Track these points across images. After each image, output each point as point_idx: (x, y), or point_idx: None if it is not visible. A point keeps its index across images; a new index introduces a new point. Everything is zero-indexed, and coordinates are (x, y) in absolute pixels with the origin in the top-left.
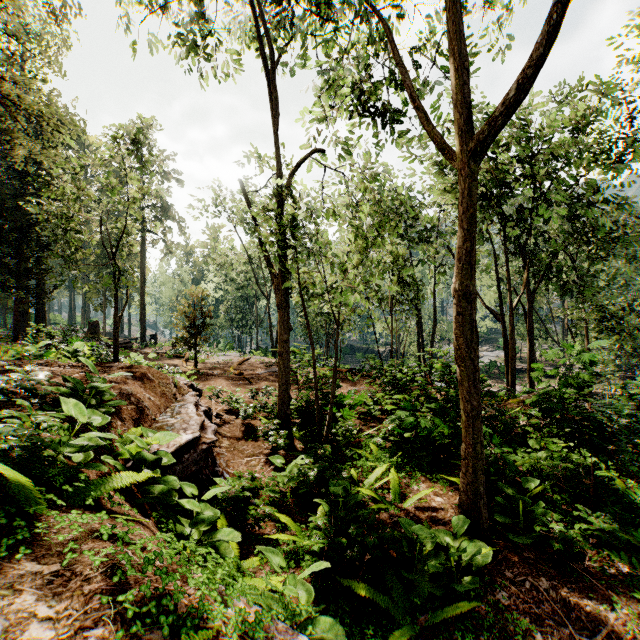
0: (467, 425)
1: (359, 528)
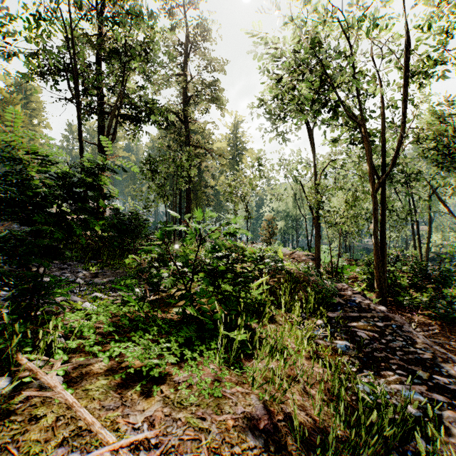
0: (377, 267)
1: None
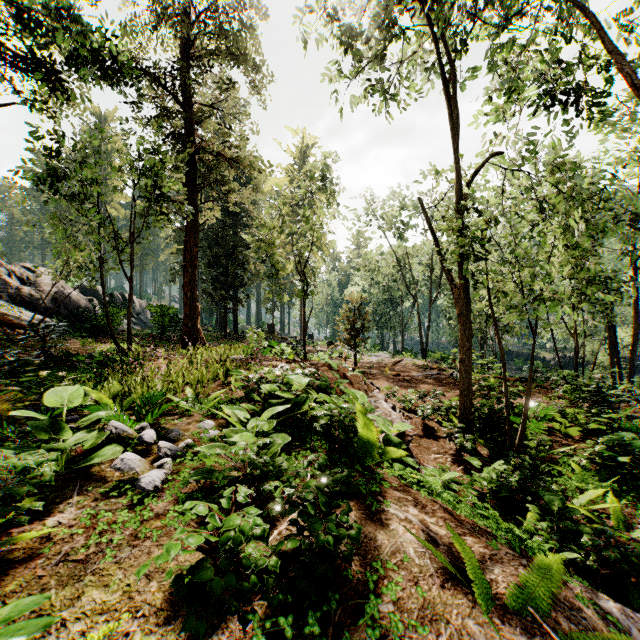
0: None
1: (594, 540)
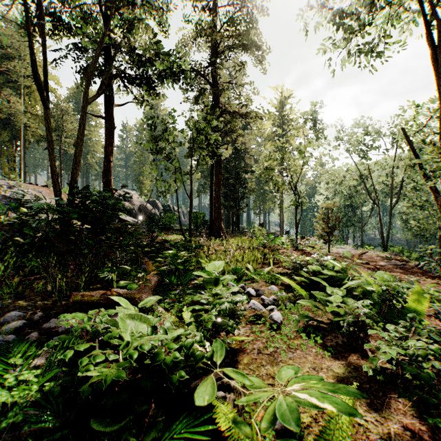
0: None
1: None
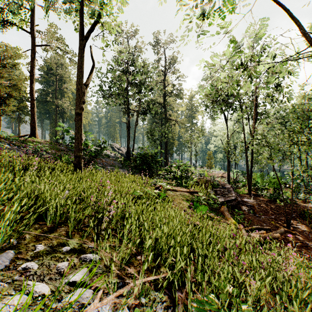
0: (247, 178)
1: None
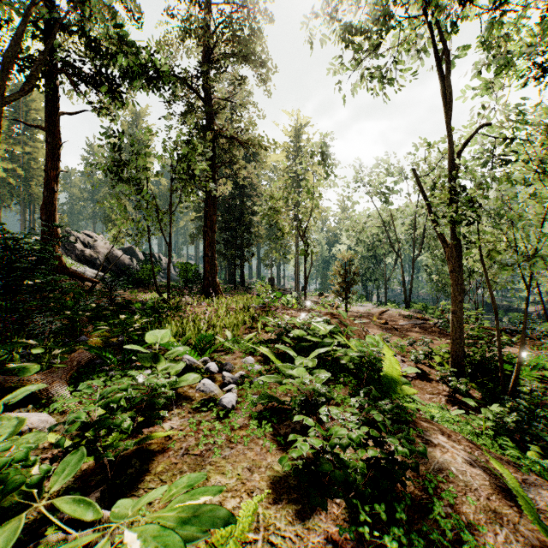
0: None
1: None
